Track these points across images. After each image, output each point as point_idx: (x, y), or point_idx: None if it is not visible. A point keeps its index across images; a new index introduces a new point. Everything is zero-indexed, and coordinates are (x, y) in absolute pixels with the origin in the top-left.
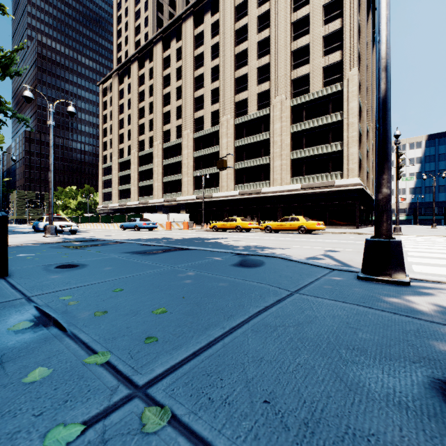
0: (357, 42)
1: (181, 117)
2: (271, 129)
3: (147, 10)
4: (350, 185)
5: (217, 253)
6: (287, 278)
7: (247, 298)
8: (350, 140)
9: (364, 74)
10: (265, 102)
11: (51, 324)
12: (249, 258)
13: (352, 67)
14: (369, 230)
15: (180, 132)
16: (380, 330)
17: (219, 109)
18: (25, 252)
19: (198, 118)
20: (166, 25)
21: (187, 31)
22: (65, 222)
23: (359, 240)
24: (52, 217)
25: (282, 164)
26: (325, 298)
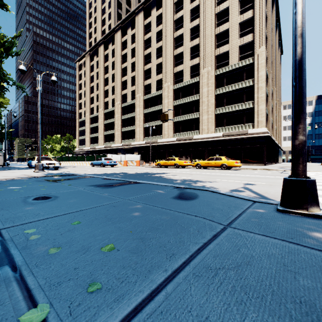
0: (265, 27)
1: (135, 84)
2: (200, 92)
3: (110, 7)
4: (259, 133)
5: (161, 186)
6: (219, 211)
7: (187, 233)
8: (260, 99)
9: (270, 50)
10: (196, 72)
11: (6, 263)
12: (186, 191)
13: (261, 46)
14: (274, 166)
15: (134, 95)
16: (319, 274)
17: (162, 78)
18: (15, 185)
19: (147, 85)
20: (124, 18)
21: (139, 21)
22: (50, 161)
23: (268, 174)
24: (40, 157)
25: (208, 117)
26: (256, 233)
